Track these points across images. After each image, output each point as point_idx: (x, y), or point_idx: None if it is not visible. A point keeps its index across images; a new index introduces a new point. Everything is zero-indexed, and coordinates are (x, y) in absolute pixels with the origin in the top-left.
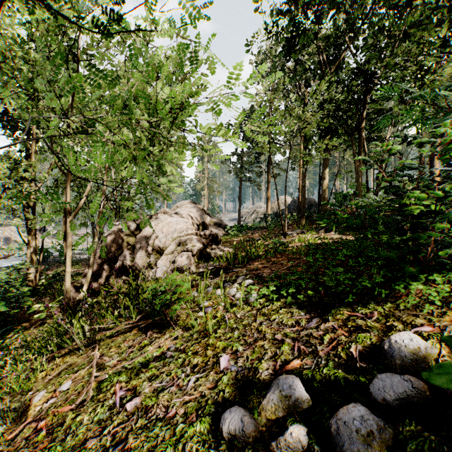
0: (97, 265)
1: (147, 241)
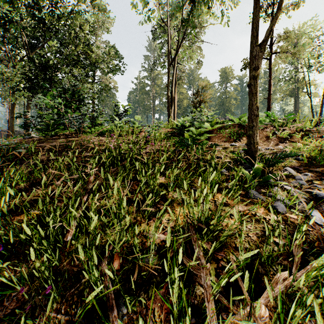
0: None
1: None
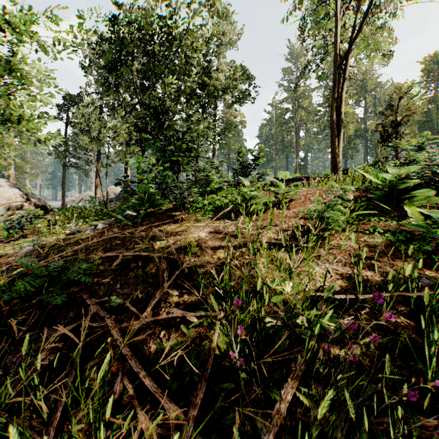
0: None
1: None
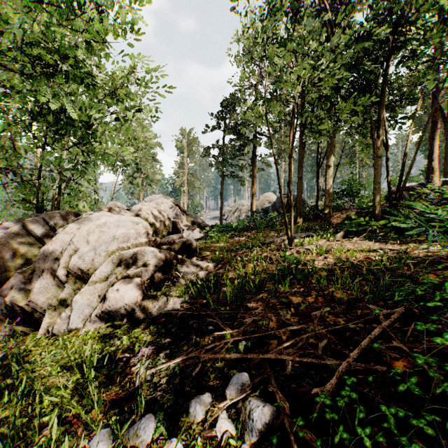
0: None
1: (60, 259)
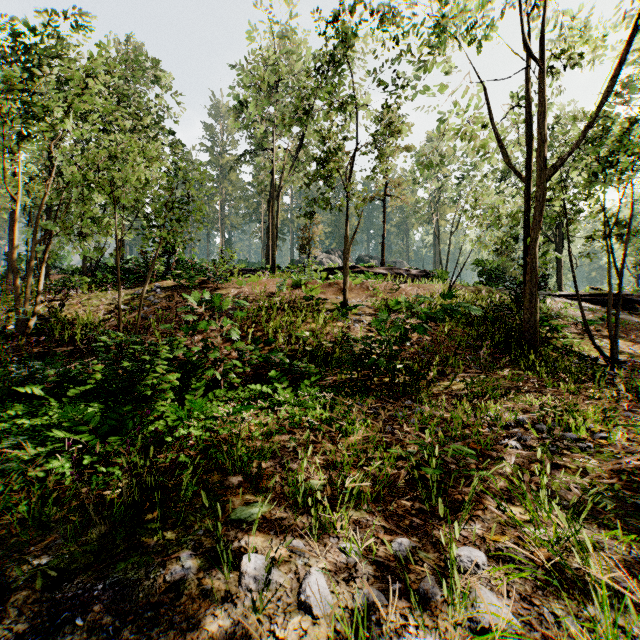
0: None
1: None
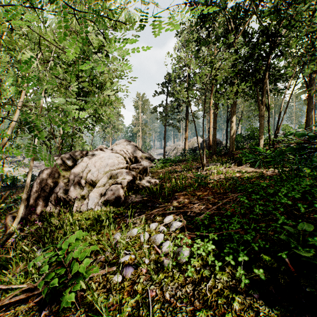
0: (33, 197)
1: (81, 175)
